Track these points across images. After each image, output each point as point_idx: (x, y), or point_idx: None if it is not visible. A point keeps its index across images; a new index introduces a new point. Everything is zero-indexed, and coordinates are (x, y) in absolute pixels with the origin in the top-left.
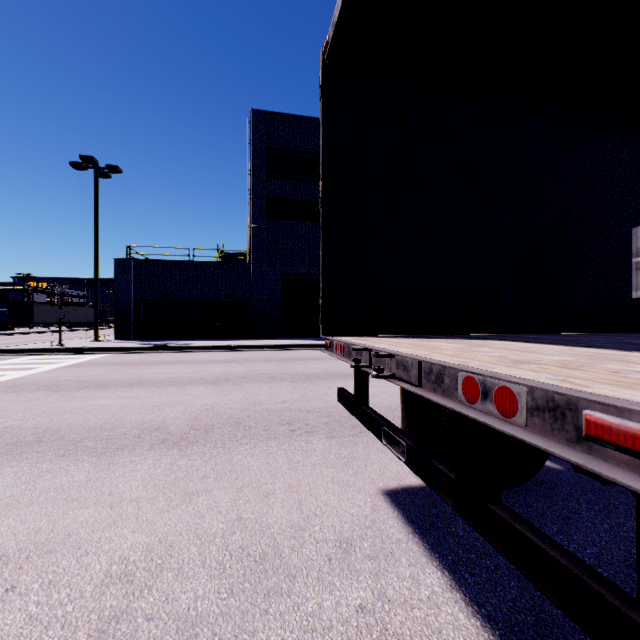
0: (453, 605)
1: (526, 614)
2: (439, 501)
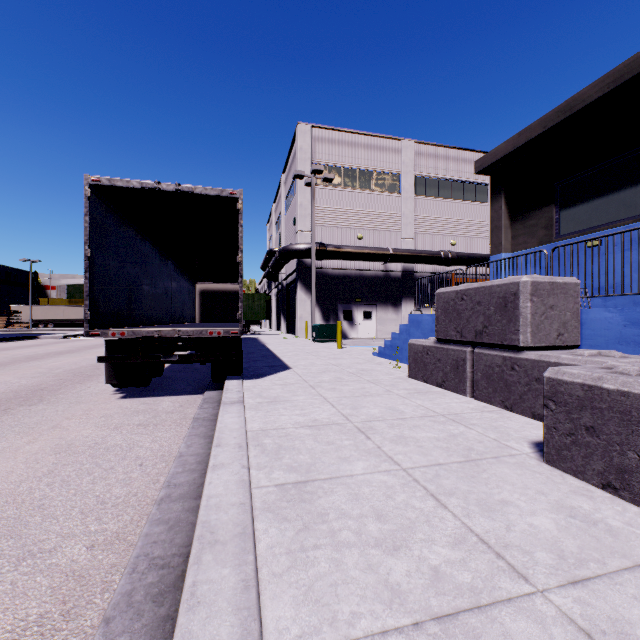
0: (182, 396)
1: (191, 392)
2: (140, 393)
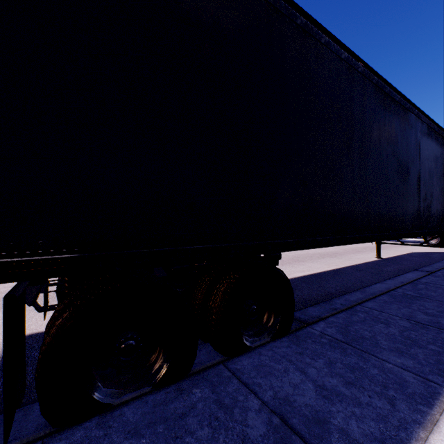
0: None
1: None
2: None
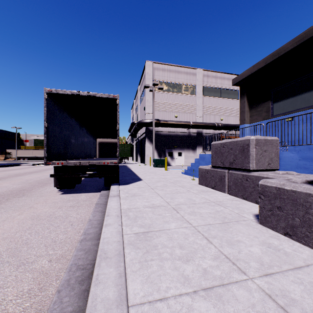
0: (90, 193)
1: (94, 191)
2: (70, 192)
